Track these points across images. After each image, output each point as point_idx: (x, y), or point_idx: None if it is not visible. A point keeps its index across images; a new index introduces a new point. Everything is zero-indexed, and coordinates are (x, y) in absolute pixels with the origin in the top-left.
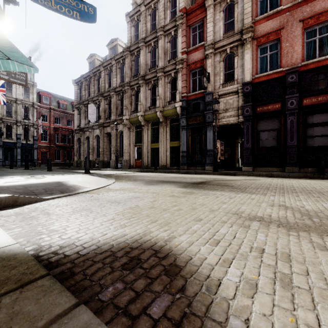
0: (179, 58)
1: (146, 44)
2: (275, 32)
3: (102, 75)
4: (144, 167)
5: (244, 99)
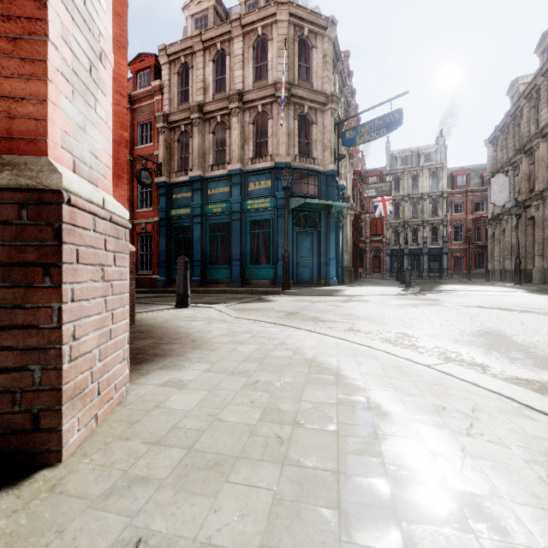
0: None
1: None
2: None
3: (524, 113)
4: None
5: None
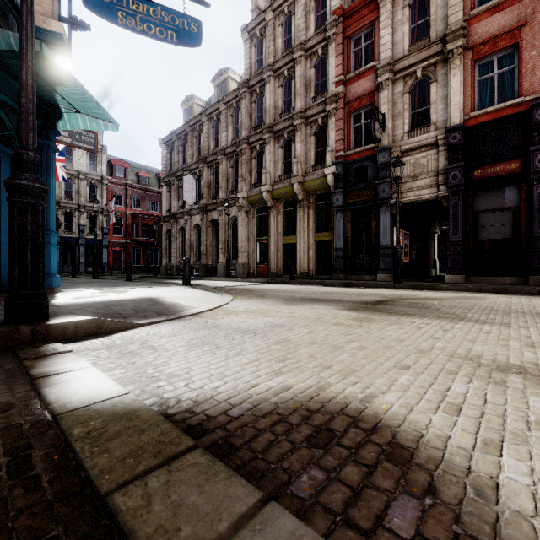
0: (330, 93)
1: (276, 74)
2: (509, 33)
3: (205, 129)
4: (272, 275)
5: (448, 157)
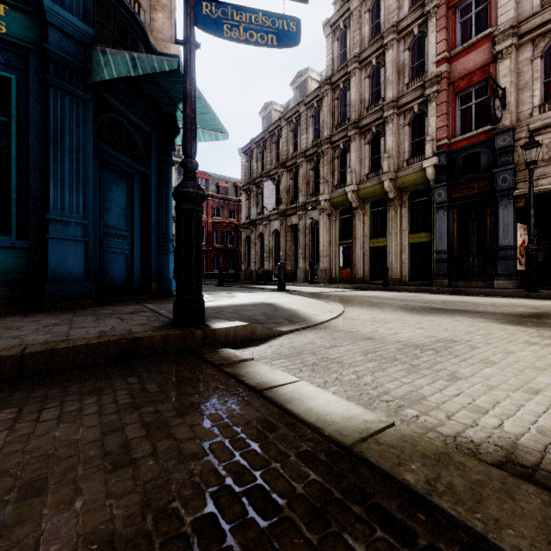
0: (430, 75)
1: (362, 65)
2: None
3: (284, 133)
4: (357, 281)
5: None
